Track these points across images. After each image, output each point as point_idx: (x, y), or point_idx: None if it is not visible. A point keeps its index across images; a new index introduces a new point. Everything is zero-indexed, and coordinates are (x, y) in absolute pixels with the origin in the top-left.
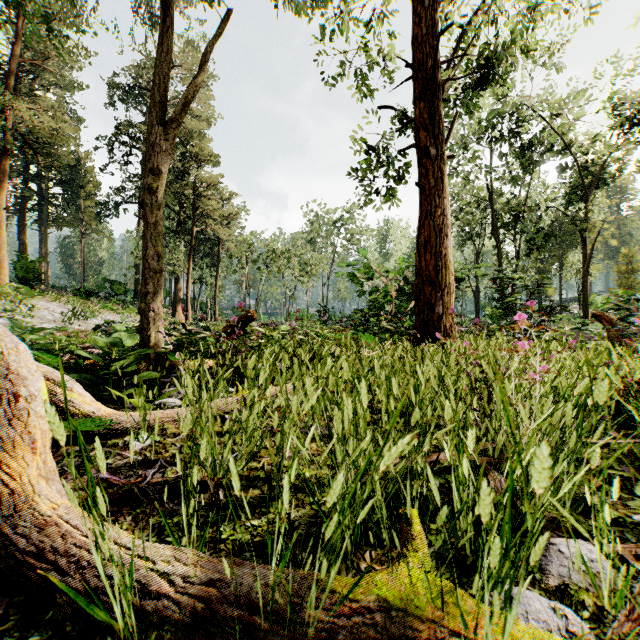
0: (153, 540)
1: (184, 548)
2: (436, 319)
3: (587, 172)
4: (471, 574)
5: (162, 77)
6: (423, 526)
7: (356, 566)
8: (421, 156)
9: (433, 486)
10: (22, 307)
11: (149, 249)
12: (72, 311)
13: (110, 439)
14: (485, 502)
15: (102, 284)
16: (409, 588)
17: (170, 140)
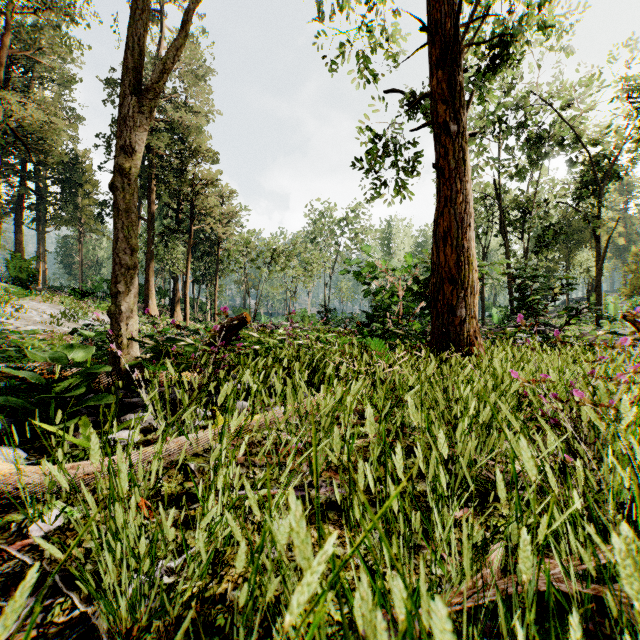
0: None
1: None
2: (458, 323)
3: (599, 167)
4: None
5: (136, 39)
6: None
7: None
8: (439, 134)
9: None
10: (9, 308)
11: (120, 241)
12: (64, 312)
13: (9, 511)
14: None
15: (99, 284)
16: None
17: (145, 113)
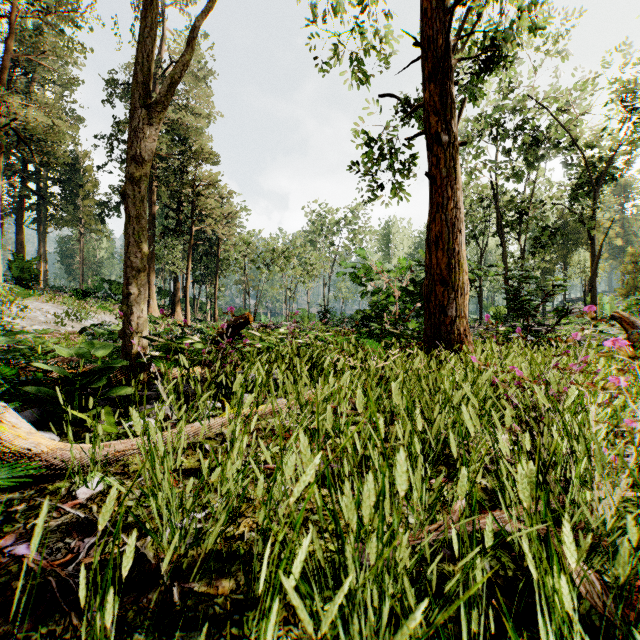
0: None
1: None
2: (449, 323)
3: (595, 169)
4: None
5: (146, 55)
6: None
7: None
8: (432, 144)
9: None
10: (14, 308)
11: (131, 245)
12: (67, 312)
13: (55, 481)
14: None
15: (100, 284)
16: None
17: (155, 125)
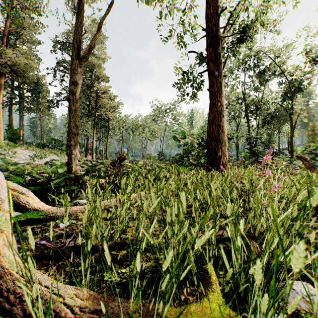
0: (66, 281)
1: (82, 288)
2: (218, 158)
3: (292, 85)
4: (243, 302)
5: (78, 35)
6: (216, 273)
7: (179, 297)
8: (210, 75)
9: (226, 259)
10: (10, 152)
11: (72, 123)
12: (35, 154)
13: (48, 221)
14: (259, 271)
15: (50, 141)
16: (210, 316)
17: (82, 67)
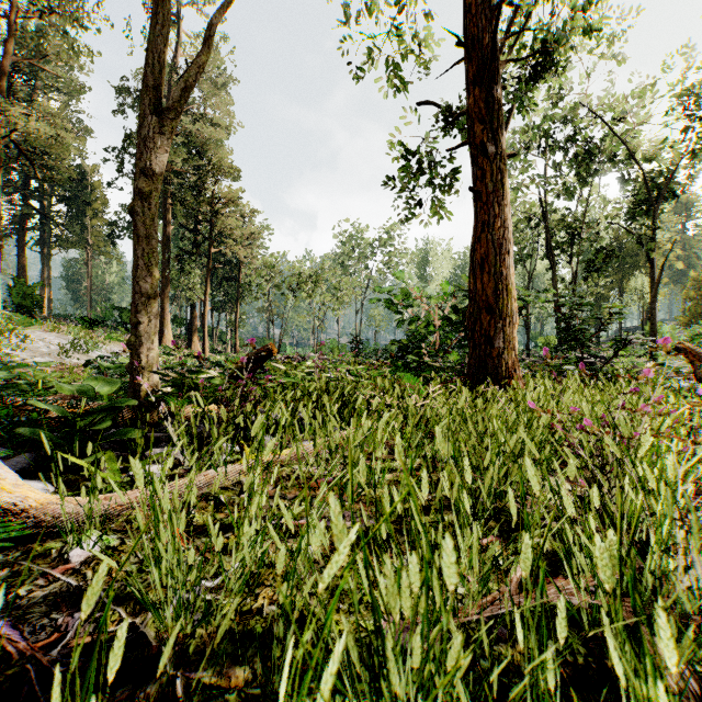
0: None
1: None
2: (496, 355)
3: (654, 185)
4: None
5: (157, 56)
6: None
7: None
8: (476, 155)
9: None
10: (13, 338)
11: (140, 269)
12: (72, 342)
13: (45, 540)
14: None
15: (110, 312)
16: None
17: (167, 134)
